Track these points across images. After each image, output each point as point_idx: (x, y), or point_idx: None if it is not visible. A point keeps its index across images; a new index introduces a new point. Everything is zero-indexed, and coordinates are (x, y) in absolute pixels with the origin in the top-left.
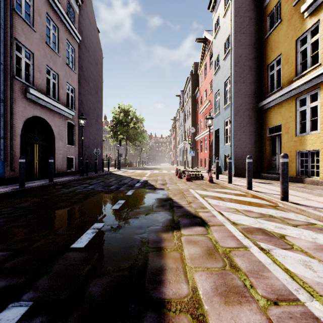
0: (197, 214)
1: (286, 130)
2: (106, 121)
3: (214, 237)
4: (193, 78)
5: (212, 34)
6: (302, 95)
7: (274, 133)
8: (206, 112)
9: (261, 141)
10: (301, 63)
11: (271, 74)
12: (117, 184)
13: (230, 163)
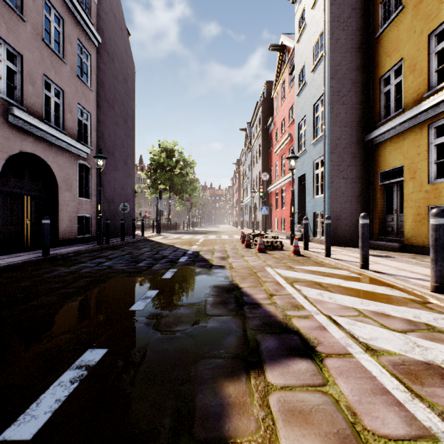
0: (290, 324)
1: (412, 174)
2: (142, 165)
3: (343, 397)
4: (264, 103)
5: (293, 38)
6: (438, 119)
7: (391, 180)
8: (284, 152)
9: (370, 191)
10: (436, 71)
11: (385, 91)
12: (152, 258)
13: (329, 225)
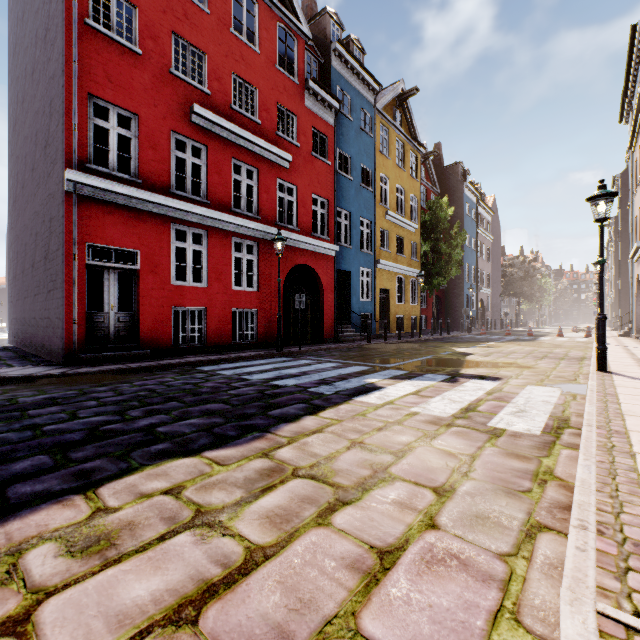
0: None
1: None
2: None
3: None
4: (616, 219)
5: None
6: None
7: None
8: None
9: None
10: None
11: None
12: None
13: None
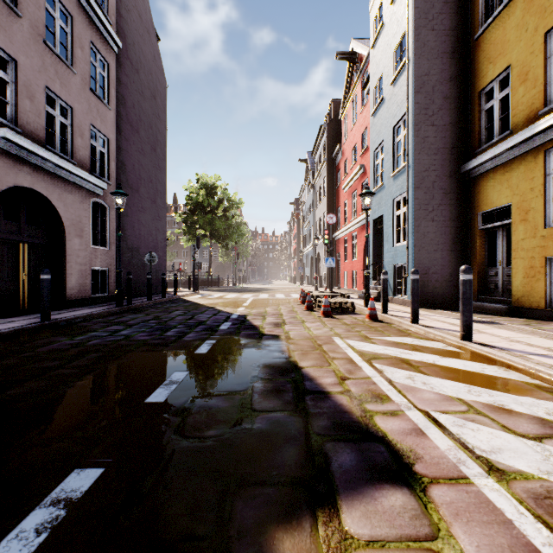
0: (372, 425)
1: (523, 216)
2: (177, 206)
3: None
4: (330, 127)
5: (367, 43)
6: None
7: (495, 222)
8: (354, 188)
9: (467, 238)
10: None
11: (487, 108)
12: (184, 324)
13: (416, 281)
